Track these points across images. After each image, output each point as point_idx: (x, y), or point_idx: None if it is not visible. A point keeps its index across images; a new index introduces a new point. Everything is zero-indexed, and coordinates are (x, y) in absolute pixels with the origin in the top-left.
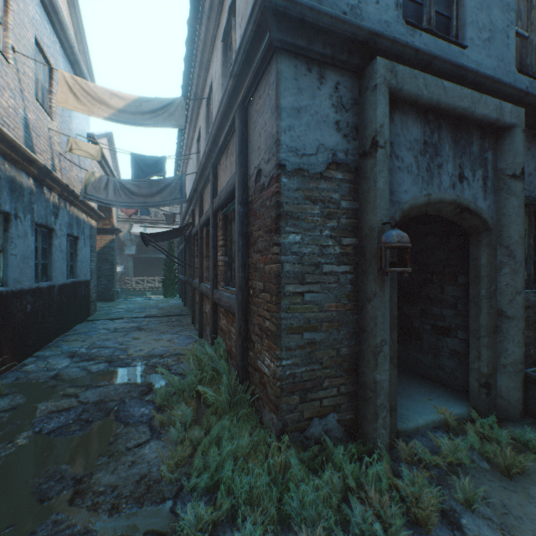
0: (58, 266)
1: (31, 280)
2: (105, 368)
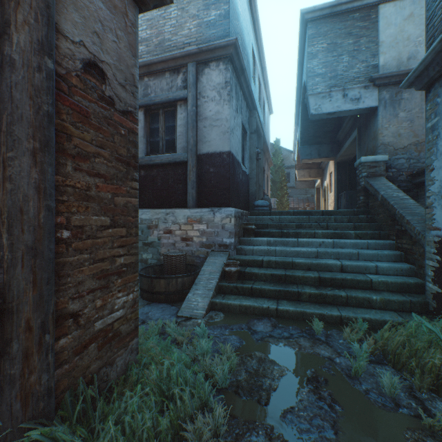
0: None
1: None
2: None
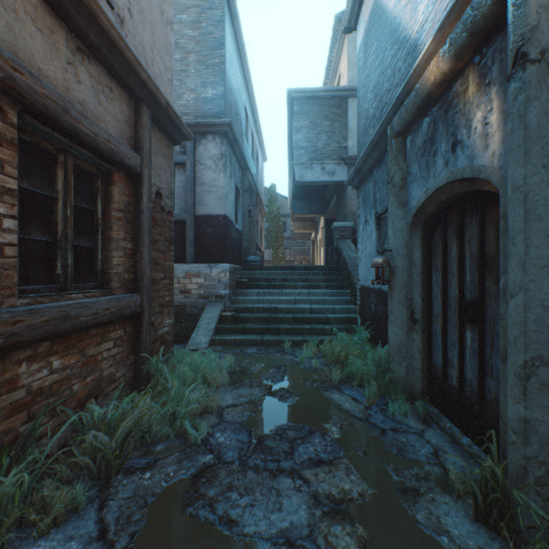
0: None
1: None
2: None
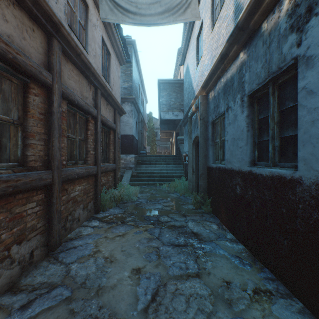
0: (317, 135)
1: (241, 162)
2: (159, 216)
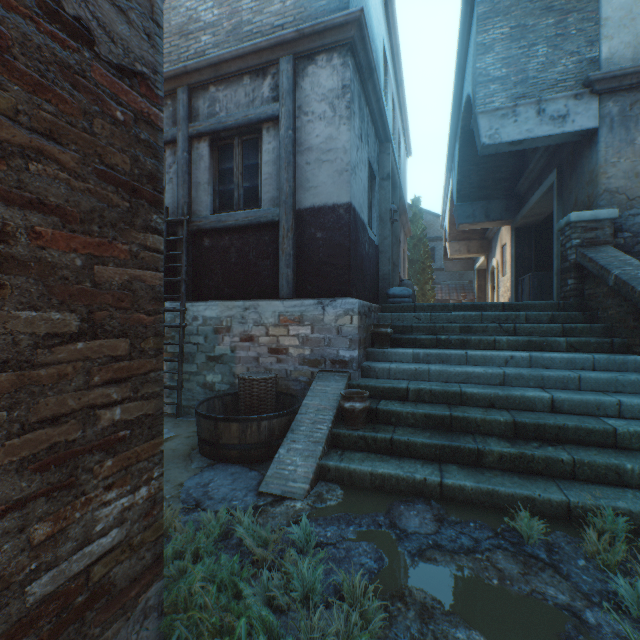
0: None
1: None
2: None
